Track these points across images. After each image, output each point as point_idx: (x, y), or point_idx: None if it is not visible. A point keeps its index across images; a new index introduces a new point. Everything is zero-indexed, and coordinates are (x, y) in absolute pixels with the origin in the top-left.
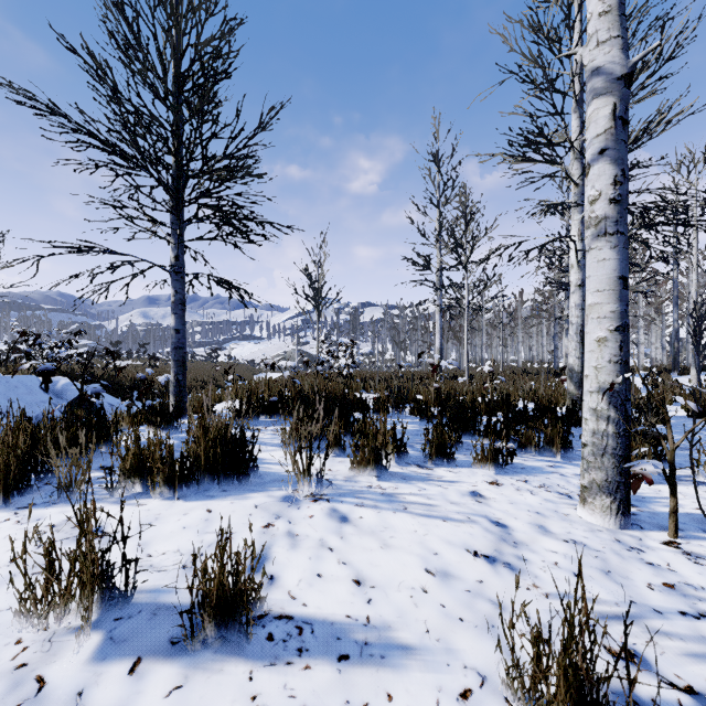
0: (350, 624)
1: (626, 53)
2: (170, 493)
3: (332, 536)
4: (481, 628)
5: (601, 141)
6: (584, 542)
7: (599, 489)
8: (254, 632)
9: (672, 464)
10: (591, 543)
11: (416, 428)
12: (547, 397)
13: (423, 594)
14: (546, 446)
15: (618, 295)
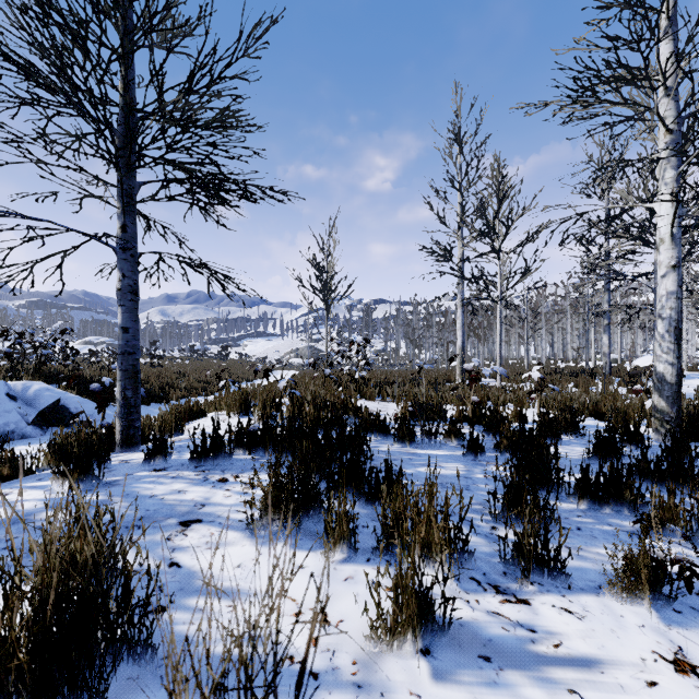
0: None
1: None
2: None
3: None
4: None
5: None
6: None
7: None
8: None
9: None
10: None
11: (461, 472)
12: (624, 415)
13: None
14: None
15: None
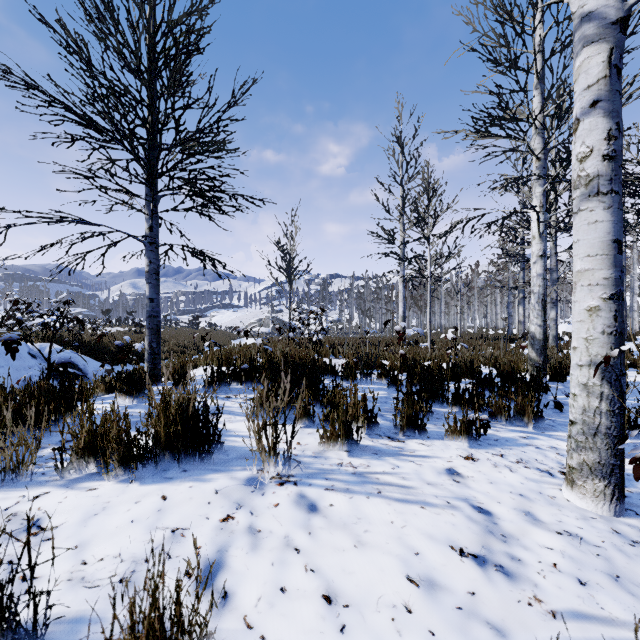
0: None
1: None
2: (125, 474)
3: (299, 532)
4: None
5: (593, 93)
6: (579, 534)
7: (591, 471)
8: None
9: None
10: (588, 535)
11: (384, 395)
12: (509, 363)
13: (406, 614)
14: (517, 415)
15: (612, 260)
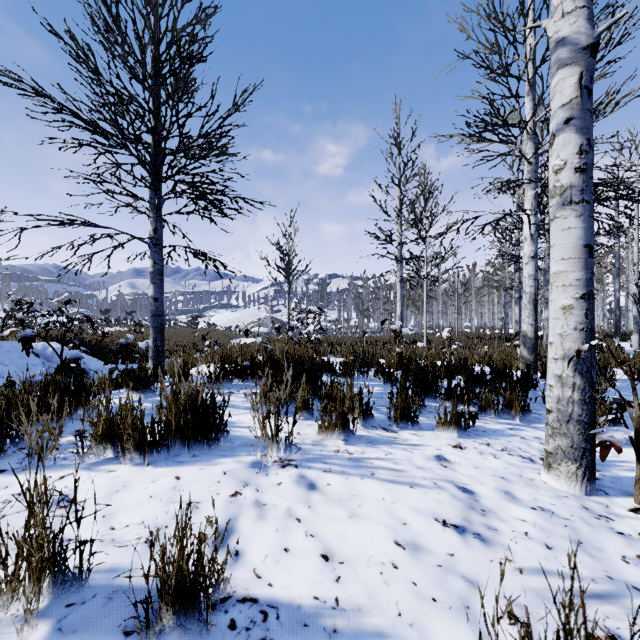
0: (317, 608)
1: (591, 23)
2: (140, 459)
3: (300, 505)
4: (455, 609)
5: (567, 111)
6: (551, 509)
7: (564, 455)
8: (215, 619)
9: (638, 431)
10: (559, 510)
11: (380, 391)
12: (502, 361)
13: (393, 570)
14: (505, 409)
15: (583, 263)
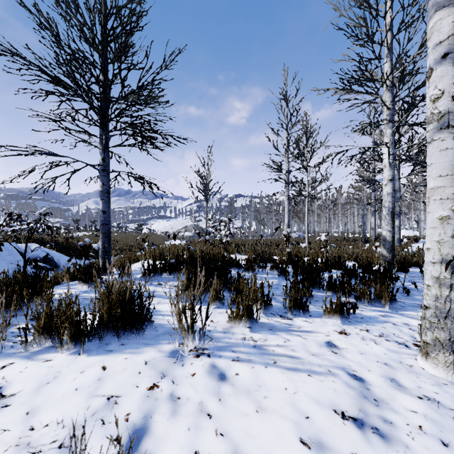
0: None
1: None
2: (76, 347)
3: (211, 398)
4: None
5: (444, 47)
6: (436, 398)
7: (442, 346)
8: None
9: None
10: (443, 400)
11: (276, 282)
12: (367, 259)
13: None
14: (376, 298)
15: None
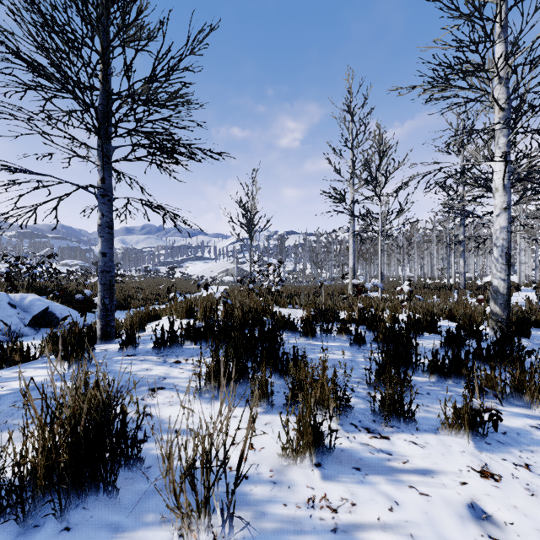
0: None
1: None
2: None
3: None
4: None
5: None
6: None
7: None
8: None
9: None
10: None
11: (348, 357)
12: (469, 317)
13: None
14: (515, 392)
15: None
